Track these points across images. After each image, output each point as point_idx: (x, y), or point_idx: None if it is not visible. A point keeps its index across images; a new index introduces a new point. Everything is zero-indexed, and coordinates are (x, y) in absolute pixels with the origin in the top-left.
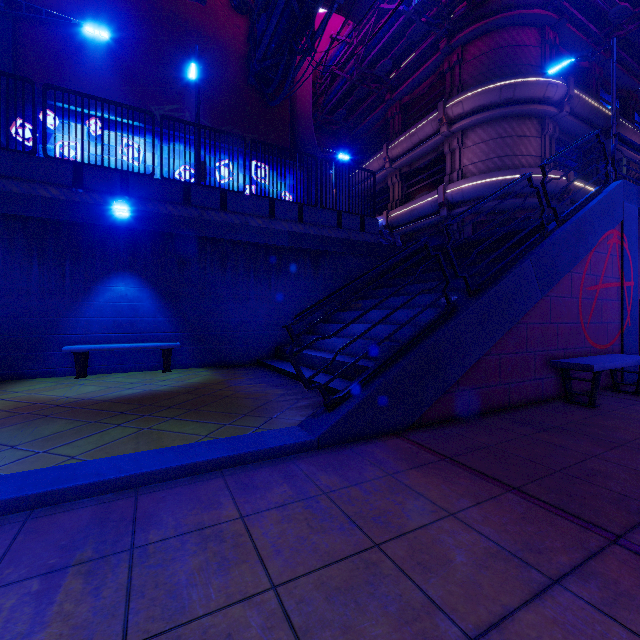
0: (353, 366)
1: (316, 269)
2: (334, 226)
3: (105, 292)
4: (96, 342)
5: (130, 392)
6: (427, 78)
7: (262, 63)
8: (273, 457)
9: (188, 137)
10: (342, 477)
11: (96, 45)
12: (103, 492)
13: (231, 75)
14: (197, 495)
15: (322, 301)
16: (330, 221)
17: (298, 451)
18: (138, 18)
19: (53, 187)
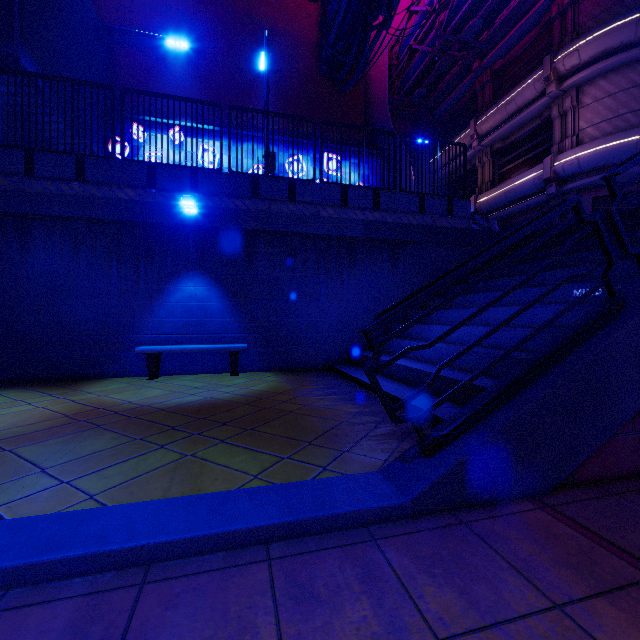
0: (449, 381)
1: (394, 262)
2: (416, 211)
3: (176, 292)
4: (168, 343)
5: (190, 399)
6: (527, 33)
7: (334, 47)
8: (344, 527)
9: (260, 135)
10: (464, 597)
11: (178, 58)
12: (102, 568)
13: (303, 67)
14: (224, 600)
15: (416, 293)
16: (411, 206)
17: (382, 519)
18: (215, 25)
19: (129, 189)
